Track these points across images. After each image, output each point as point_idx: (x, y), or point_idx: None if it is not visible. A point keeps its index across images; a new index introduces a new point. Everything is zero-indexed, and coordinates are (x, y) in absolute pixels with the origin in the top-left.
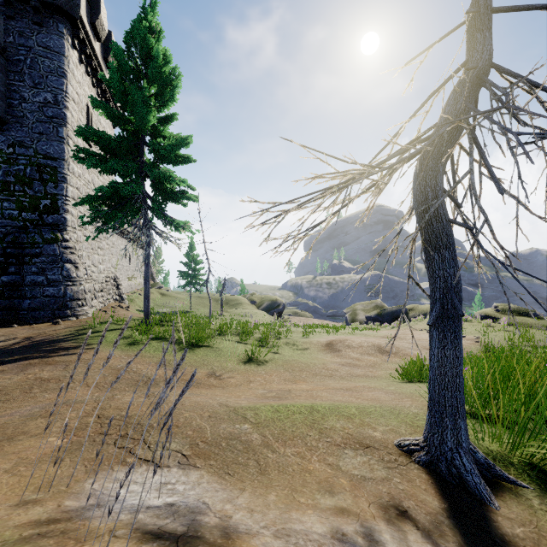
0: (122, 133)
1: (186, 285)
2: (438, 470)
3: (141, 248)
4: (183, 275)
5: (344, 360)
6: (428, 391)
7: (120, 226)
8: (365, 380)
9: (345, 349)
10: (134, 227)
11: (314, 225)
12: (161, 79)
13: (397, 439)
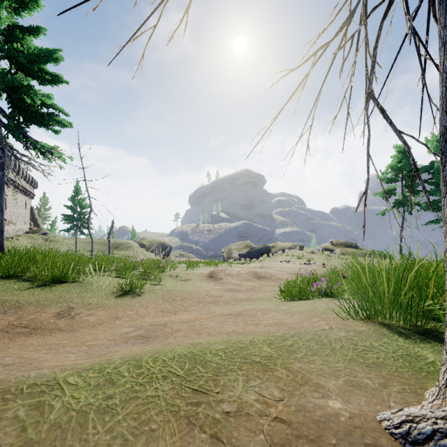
0: None
1: (71, 229)
2: None
3: (22, 193)
4: (67, 219)
5: (226, 286)
6: None
7: None
8: (250, 303)
9: (226, 277)
10: None
11: None
12: None
13: (385, 415)
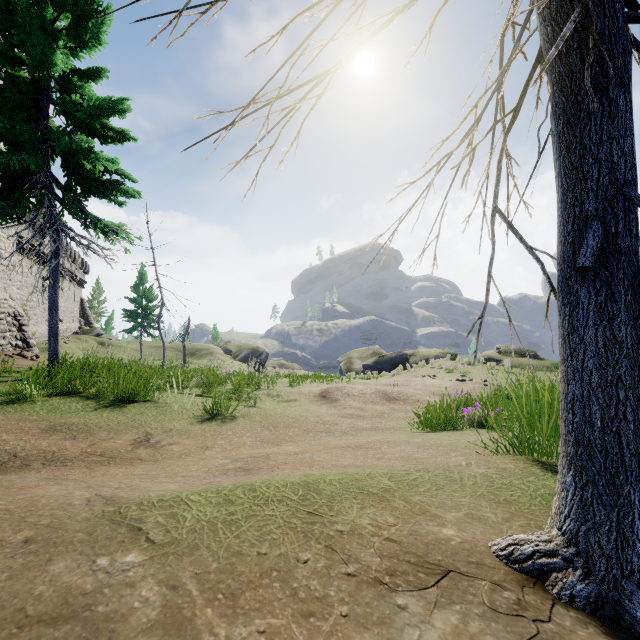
0: (7, 76)
1: (134, 329)
2: (625, 619)
3: (70, 281)
4: (129, 315)
5: (343, 411)
6: (569, 428)
7: (3, 220)
8: (376, 434)
9: (344, 398)
10: (29, 225)
11: (313, 78)
12: (78, 5)
13: (496, 541)
